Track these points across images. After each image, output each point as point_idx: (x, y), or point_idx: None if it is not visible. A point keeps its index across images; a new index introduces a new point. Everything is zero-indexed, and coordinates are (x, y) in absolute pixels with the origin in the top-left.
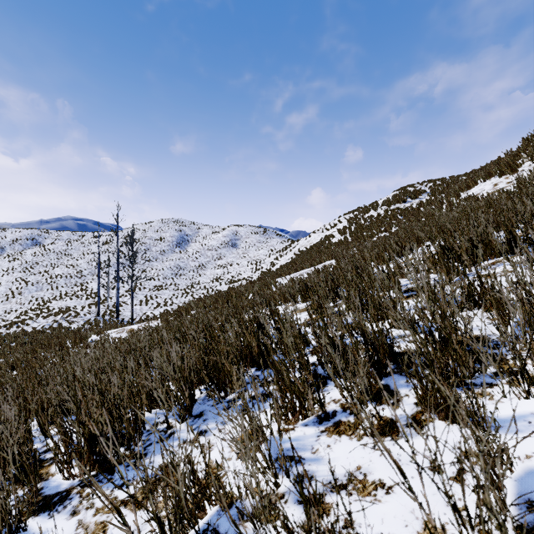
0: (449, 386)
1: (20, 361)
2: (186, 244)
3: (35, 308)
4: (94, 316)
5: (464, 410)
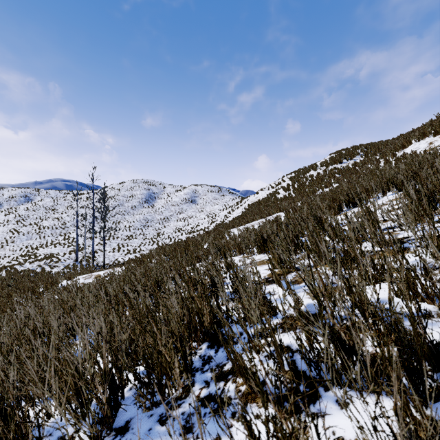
0: None
1: None
2: (153, 201)
3: (25, 254)
4: (73, 262)
5: None
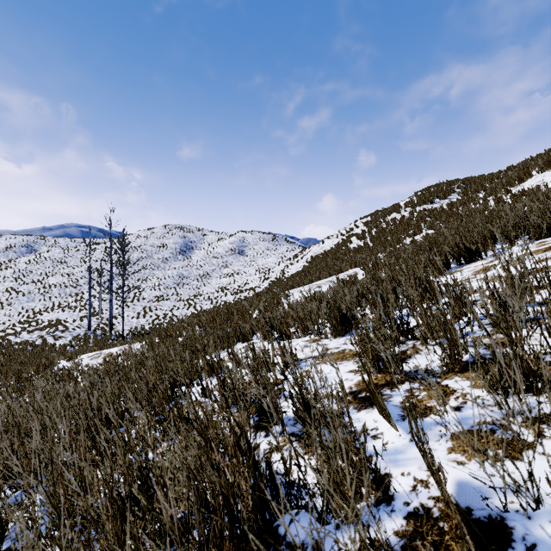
0: None
1: None
2: (190, 252)
3: (24, 320)
4: (85, 331)
5: None
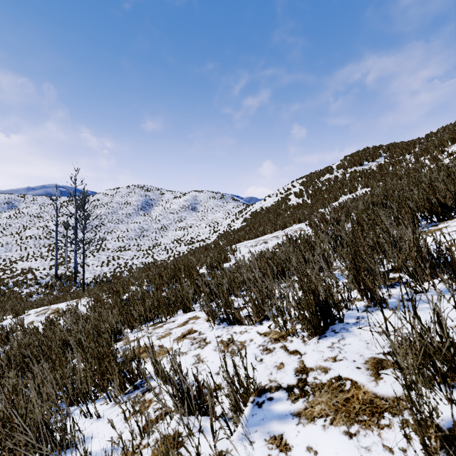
0: None
1: None
2: (150, 208)
3: (0, 269)
4: (52, 279)
5: None
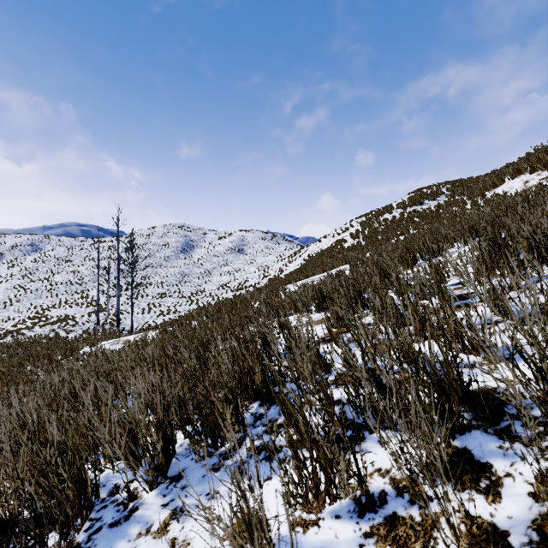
0: None
1: (5, 375)
2: (191, 250)
3: (33, 316)
4: (93, 325)
5: None
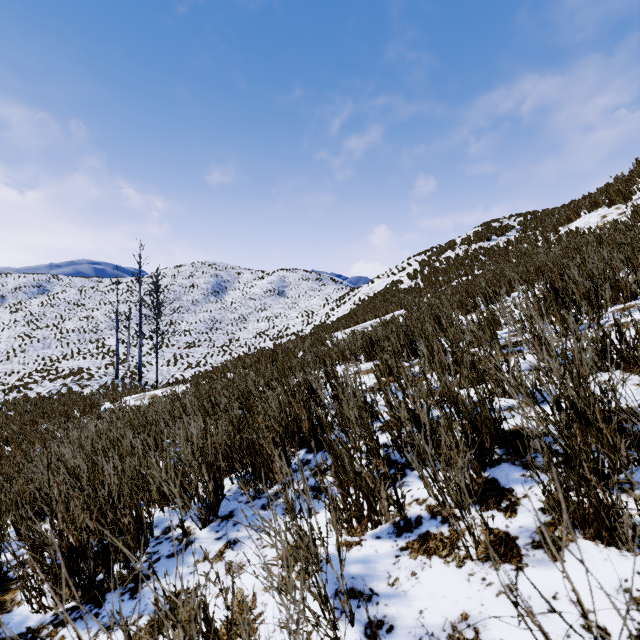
0: (605, 490)
1: (17, 435)
2: (223, 293)
3: (41, 369)
4: (112, 379)
5: (630, 528)
